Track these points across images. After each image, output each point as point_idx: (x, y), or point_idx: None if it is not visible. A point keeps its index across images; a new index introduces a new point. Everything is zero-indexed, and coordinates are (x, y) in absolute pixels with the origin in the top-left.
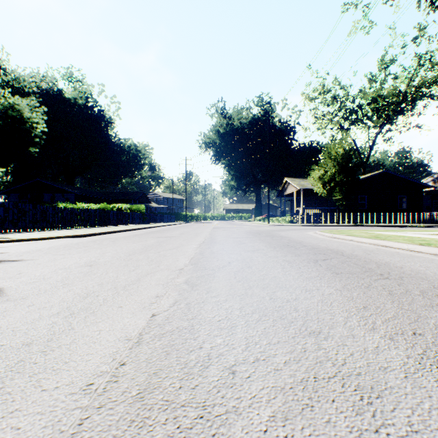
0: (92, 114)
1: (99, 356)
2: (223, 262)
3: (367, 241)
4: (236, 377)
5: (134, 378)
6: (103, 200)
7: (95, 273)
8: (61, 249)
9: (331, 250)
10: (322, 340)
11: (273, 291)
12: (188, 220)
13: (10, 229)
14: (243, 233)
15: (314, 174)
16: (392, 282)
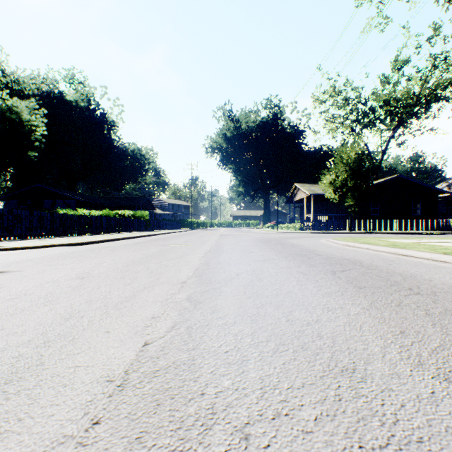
0: (94, 117)
1: (66, 409)
2: (231, 274)
3: (385, 249)
4: (250, 446)
5: (108, 447)
6: (106, 207)
7: (85, 287)
8: (55, 259)
9: (348, 260)
10: (360, 382)
11: (289, 311)
12: (194, 227)
13: (5, 237)
14: (252, 241)
15: (325, 179)
16: (425, 299)
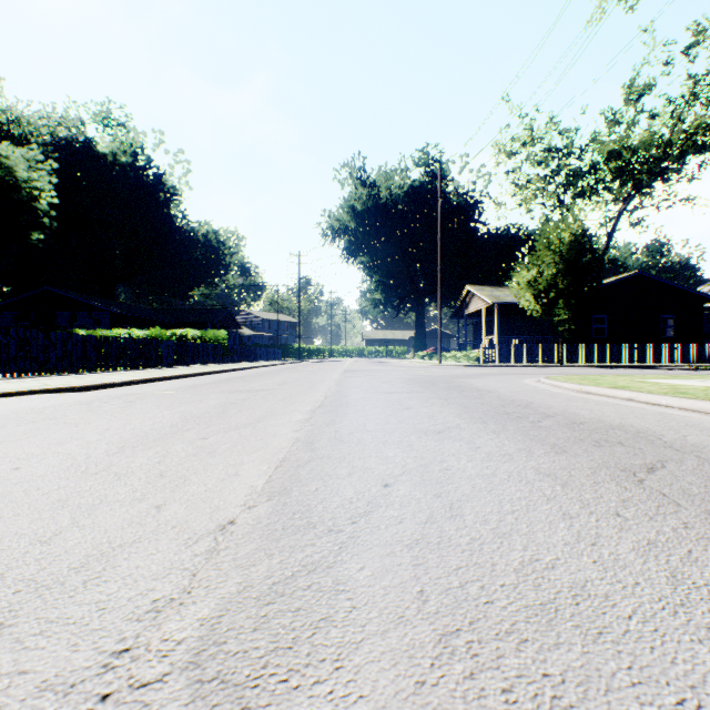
0: (143, 181)
1: None
2: (367, 482)
3: (673, 402)
4: None
5: None
6: (160, 324)
7: None
8: None
9: (623, 430)
10: None
11: None
12: (303, 357)
13: None
14: (402, 383)
15: (520, 278)
16: None
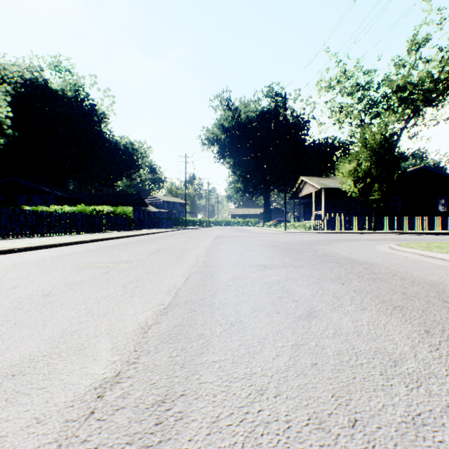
0: (83, 109)
1: None
2: None
3: None
4: None
5: None
6: (92, 203)
7: None
8: None
9: None
10: None
11: None
12: (190, 226)
13: None
14: (268, 250)
15: (343, 168)
16: None
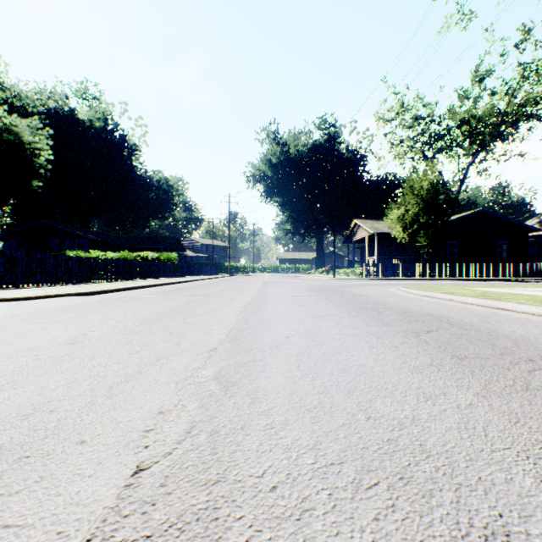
0: (112, 140)
1: None
2: (278, 336)
3: (474, 301)
4: None
5: None
6: (126, 248)
7: (73, 358)
8: (48, 314)
9: (431, 316)
10: None
11: (368, 400)
12: (232, 273)
13: None
14: (303, 290)
15: (392, 214)
16: None
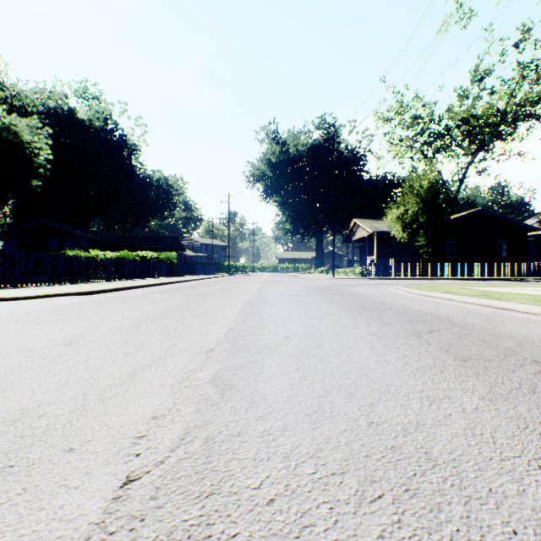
0: (111, 140)
1: None
2: (277, 337)
3: (475, 301)
4: None
5: None
6: (125, 247)
7: (67, 359)
8: (44, 314)
9: (431, 316)
10: None
11: (370, 404)
12: (232, 272)
13: None
14: (303, 289)
15: (391, 214)
16: None
